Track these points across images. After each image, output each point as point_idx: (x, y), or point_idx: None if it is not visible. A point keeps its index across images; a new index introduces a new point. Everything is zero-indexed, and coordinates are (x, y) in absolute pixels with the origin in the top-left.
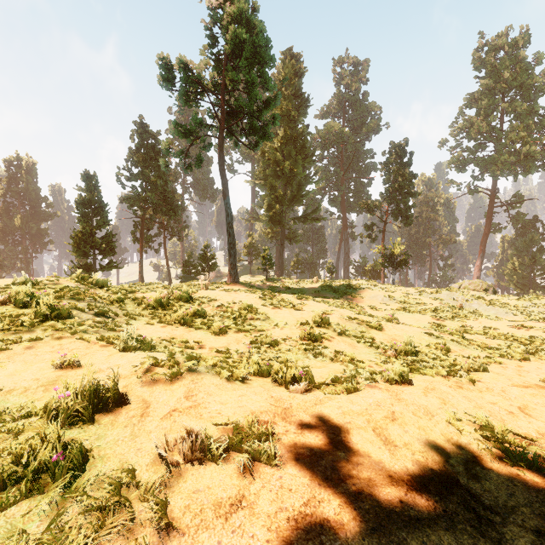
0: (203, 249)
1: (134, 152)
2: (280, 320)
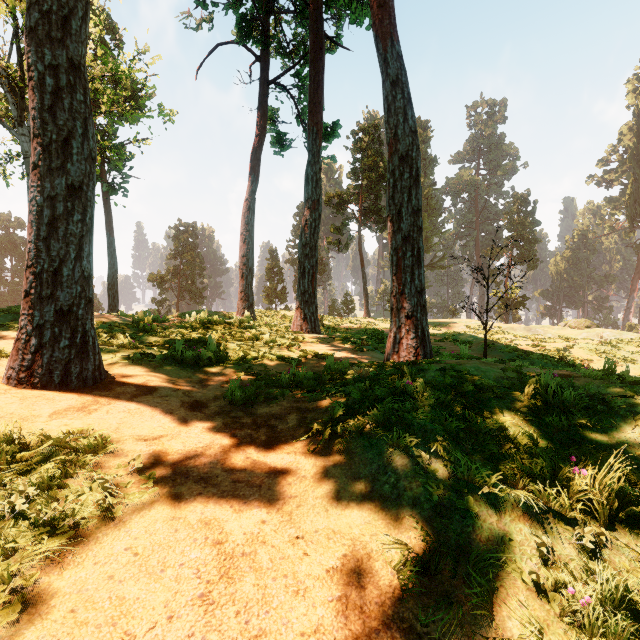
0: (345, 297)
1: (296, 228)
2: (384, 326)
